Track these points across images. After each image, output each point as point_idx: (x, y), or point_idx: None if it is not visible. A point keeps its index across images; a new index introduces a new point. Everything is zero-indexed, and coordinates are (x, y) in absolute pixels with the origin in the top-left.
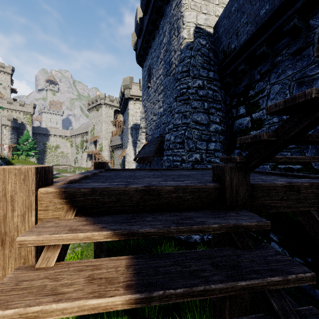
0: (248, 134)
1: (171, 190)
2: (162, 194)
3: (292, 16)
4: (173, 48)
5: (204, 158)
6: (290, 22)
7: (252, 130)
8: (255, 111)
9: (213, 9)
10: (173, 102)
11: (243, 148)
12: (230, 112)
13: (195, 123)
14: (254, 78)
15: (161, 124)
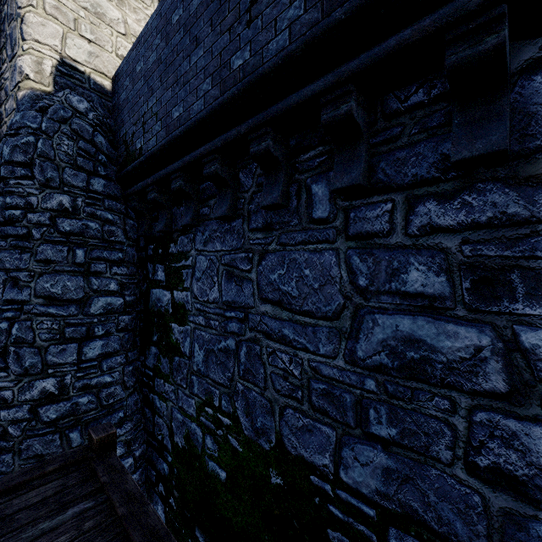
0: (169, 327)
1: None
2: None
3: (213, 156)
4: (3, 81)
5: (71, 383)
6: (211, 164)
7: (174, 321)
8: (178, 287)
9: (111, 38)
10: None
11: (163, 349)
12: (144, 265)
13: (46, 299)
14: (176, 222)
15: None
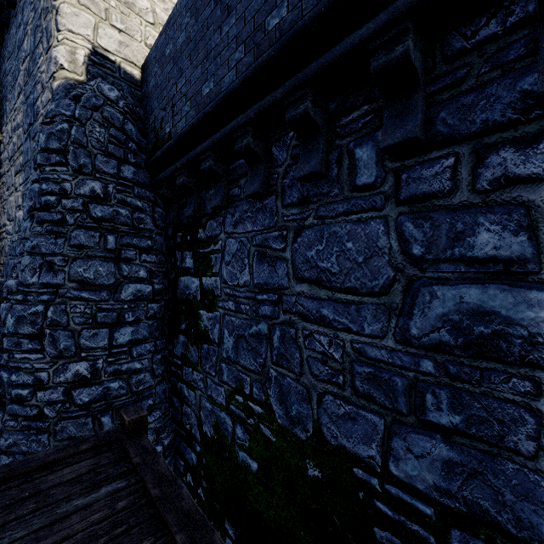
0: (198, 314)
1: None
2: None
3: (245, 129)
4: (39, 74)
5: (102, 368)
6: (243, 137)
7: (202, 308)
8: (207, 273)
9: (140, 28)
10: (27, 217)
11: (191, 337)
12: (172, 254)
13: (79, 284)
14: (205, 206)
15: None
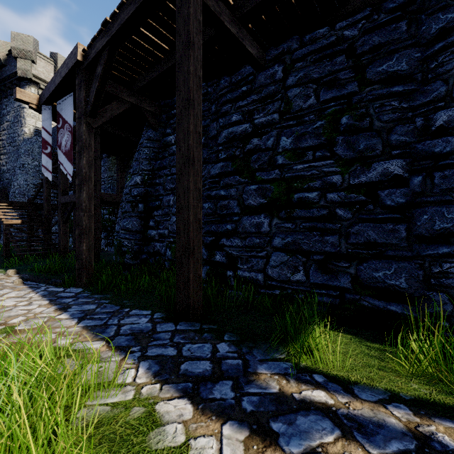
0: None
1: (17, 202)
2: (15, 202)
3: None
4: (17, 131)
5: None
6: None
7: None
8: None
9: None
10: (17, 169)
11: None
12: None
13: (33, 185)
14: None
15: (4, 179)
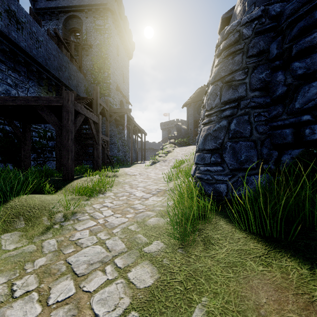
0: None
1: None
2: None
3: None
4: None
5: None
6: None
7: None
8: None
9: None
10: None
11: None
12: None
13: None
14: None
15: None
